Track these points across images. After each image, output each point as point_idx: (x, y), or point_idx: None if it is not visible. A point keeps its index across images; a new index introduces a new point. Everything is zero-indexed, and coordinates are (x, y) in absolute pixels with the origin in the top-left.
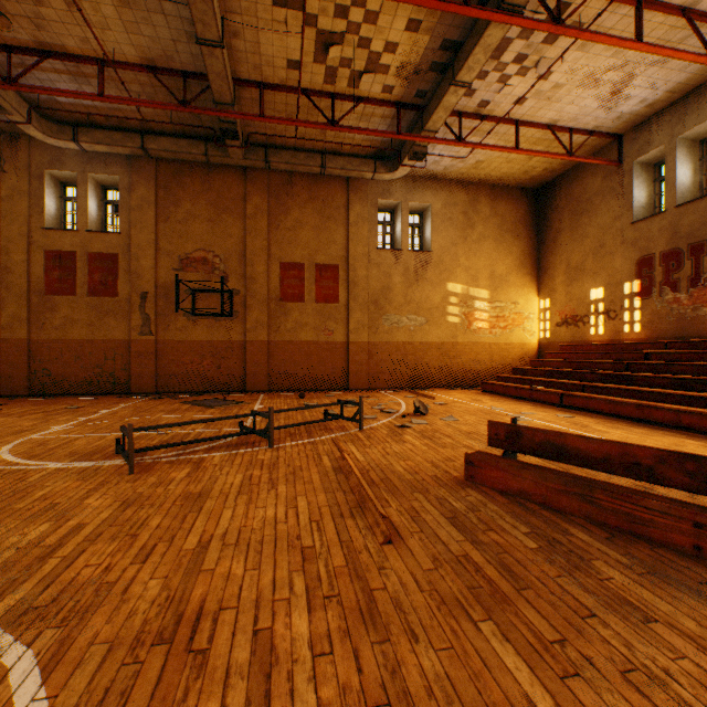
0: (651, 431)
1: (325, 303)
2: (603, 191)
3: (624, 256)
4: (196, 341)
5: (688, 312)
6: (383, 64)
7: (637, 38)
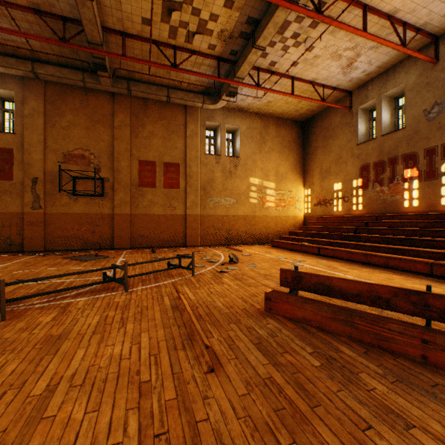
0: (373, 270)
1: (170, 188)
2: (341, 125)
3: (353, 164)
4: (76, 214)
5: (388, 198)
6: (209, 29)
7: (364, 29)
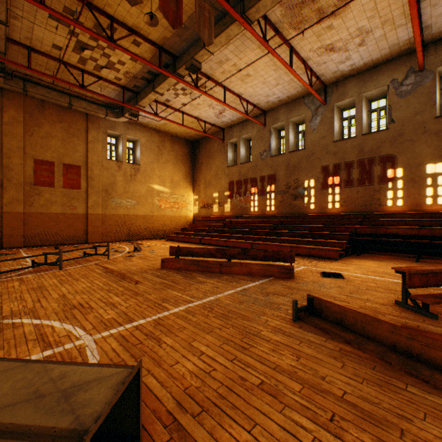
0: None
1: (70, 189)
2: (218, 150)
3: (225, 180)
4: None
5: (244, 205)
6: (117, 68)
7: (224, 101)
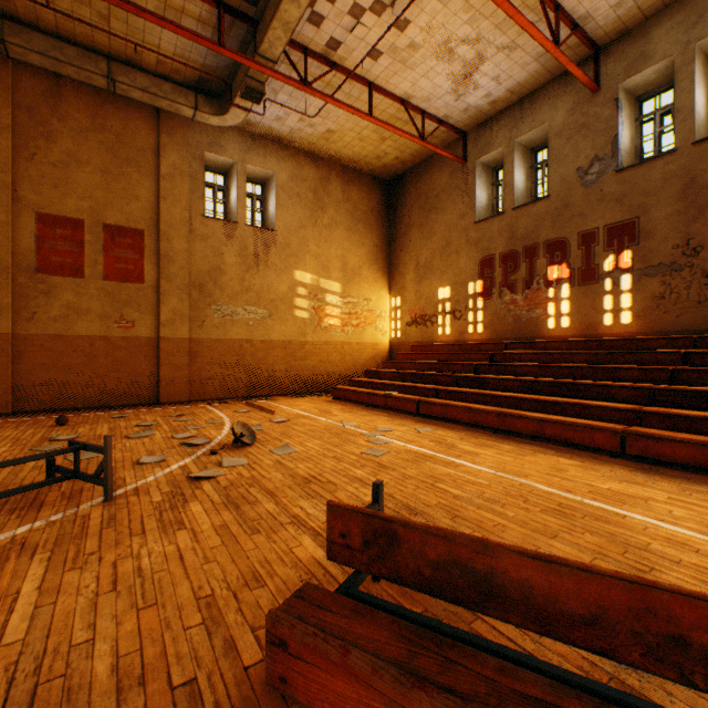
0: (519, 447)
1: (121, 281)
2: (450, 188)
3: (469, 256)
4: None
5: (524, 313)
6: None
7: None
